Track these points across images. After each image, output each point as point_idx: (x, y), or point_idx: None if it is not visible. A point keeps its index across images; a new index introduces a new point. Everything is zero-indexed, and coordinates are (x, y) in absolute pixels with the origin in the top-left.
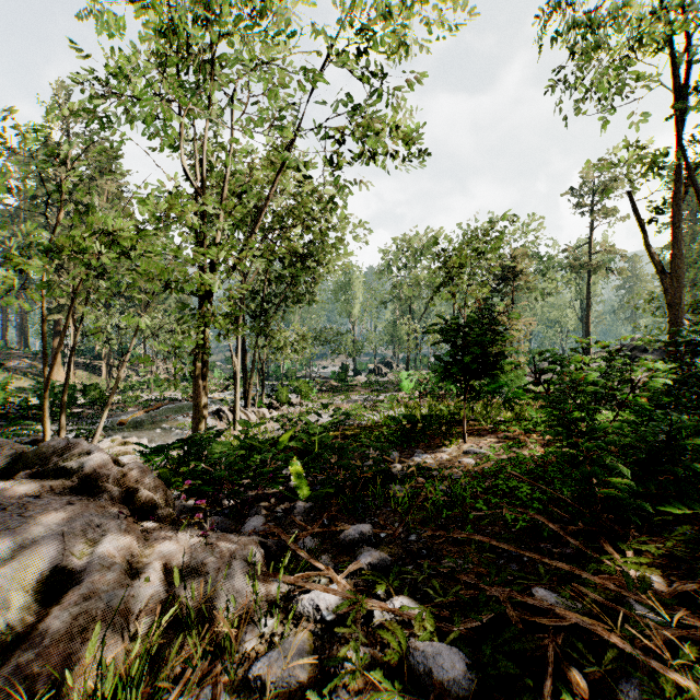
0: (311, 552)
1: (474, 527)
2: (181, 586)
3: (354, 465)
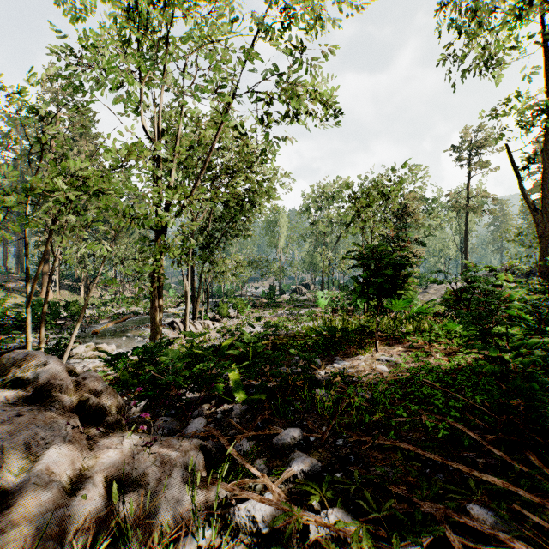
0: (247, 455)
1: (395, 433)
2: (120, 500)
3: (285, 373)
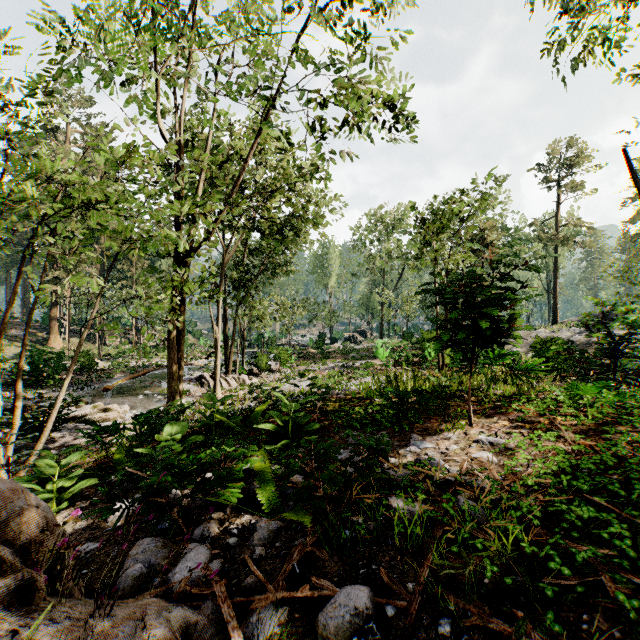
0: None
1: (552, 609)
2: None
3: (339, 473)
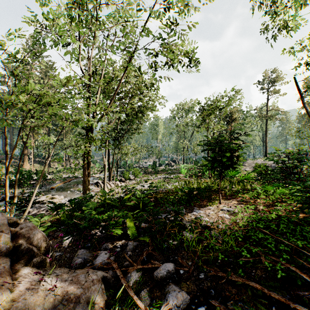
0: (135, 284)
1: (242, 269)
2: None
3: (162, 221)
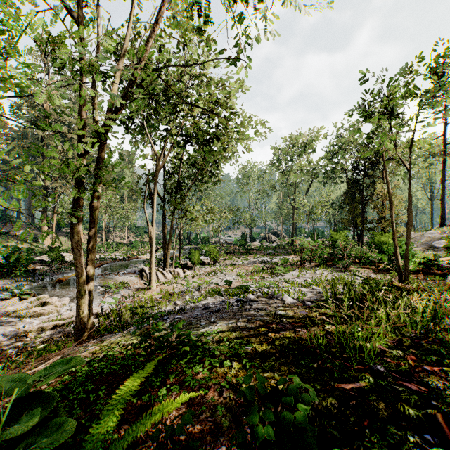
0: None
1: None
2: None
3: None
